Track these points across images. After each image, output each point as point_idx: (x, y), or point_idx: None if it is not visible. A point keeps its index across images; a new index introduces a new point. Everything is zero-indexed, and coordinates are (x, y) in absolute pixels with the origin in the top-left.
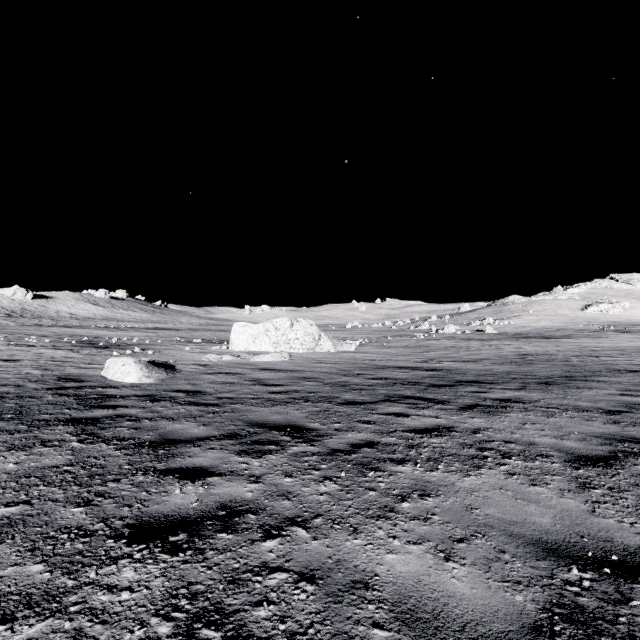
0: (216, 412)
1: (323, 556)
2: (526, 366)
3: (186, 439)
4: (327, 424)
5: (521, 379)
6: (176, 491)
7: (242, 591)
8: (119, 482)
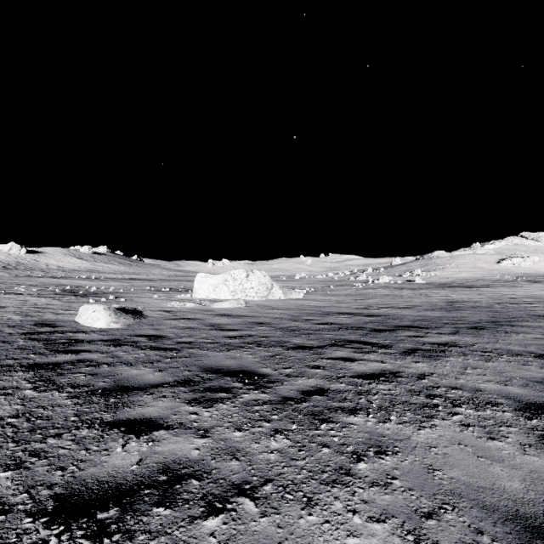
0: (173, 357)
1: (273, 542)
2: (455, 312)
3: (140, 386)
4: (278, 369)
5: (453, 324)
6: (117, 449)
7: None
8: (60, 437)
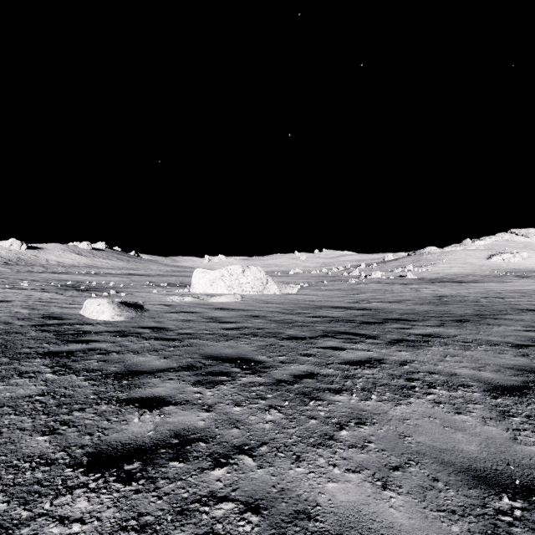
0: (176, 346)
1: (268, 485)
2: (442, 306)
3: (148, 371)
4: (273, 357)
5: (439, 317)
6: (135, 420)
7: (189, 522)
8: (84, 411)
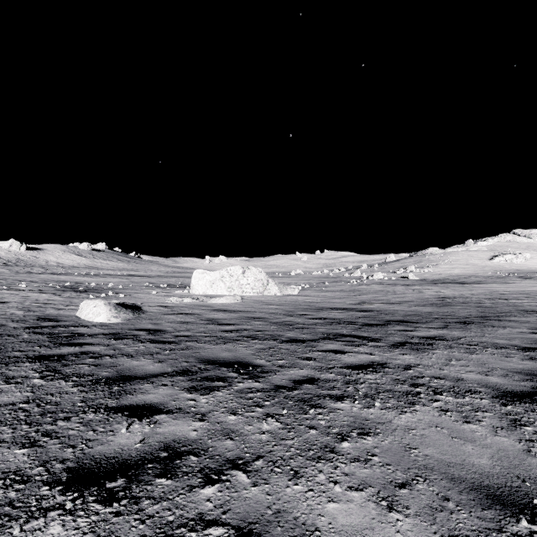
0: (172, 349)
1: (262, 506)
2: (446, 307)
3: (141, 376)
4: (272, 361)
5: (442, 319)
6: (122, 430)
7: None
8: (69, 420)
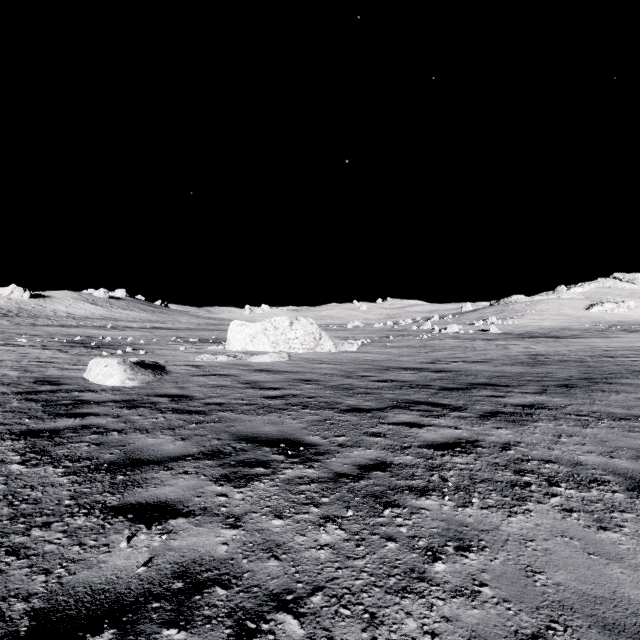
0: (200, 422)
1: None
2: (539, 367)
3: (156, 459)
4: (329, 437)
5: (538, 381)
6: (121, 544)
7: None
8: (48, 528)
